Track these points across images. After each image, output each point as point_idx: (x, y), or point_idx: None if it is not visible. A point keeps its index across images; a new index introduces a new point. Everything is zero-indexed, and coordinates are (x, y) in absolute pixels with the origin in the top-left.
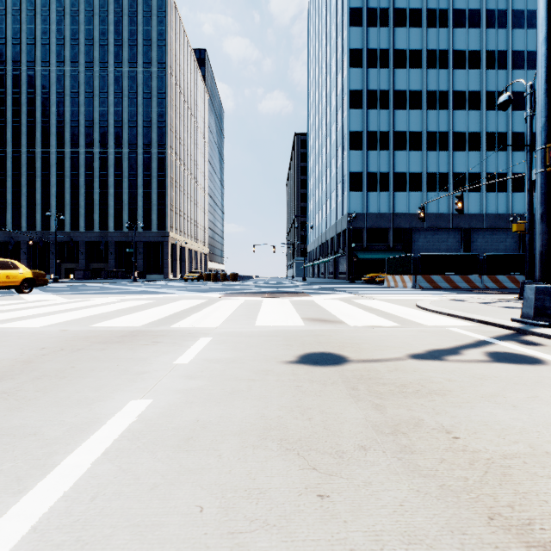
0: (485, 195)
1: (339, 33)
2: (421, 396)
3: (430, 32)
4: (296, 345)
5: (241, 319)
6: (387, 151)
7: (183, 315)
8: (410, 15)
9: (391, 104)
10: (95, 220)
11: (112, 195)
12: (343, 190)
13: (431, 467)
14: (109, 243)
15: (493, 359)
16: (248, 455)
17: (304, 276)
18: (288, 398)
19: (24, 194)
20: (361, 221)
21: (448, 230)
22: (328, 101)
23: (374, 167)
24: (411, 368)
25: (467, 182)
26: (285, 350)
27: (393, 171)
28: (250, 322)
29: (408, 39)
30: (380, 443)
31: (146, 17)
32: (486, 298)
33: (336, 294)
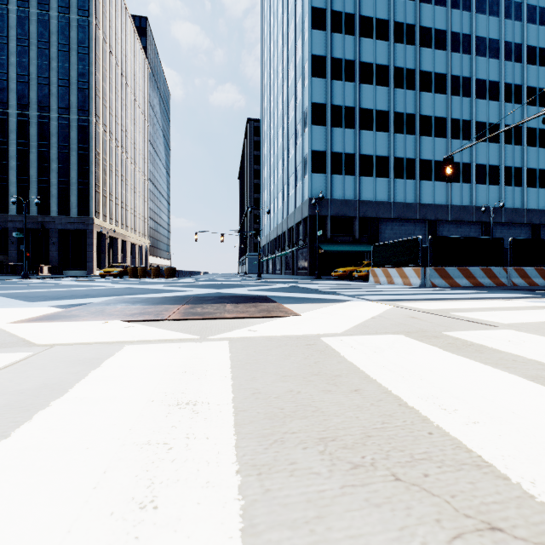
0: (450, 185)
1: None
2: None
3: (397, 2)
4: None
5: None
6: (353, 130)
7: None
8: None
9: (357, 77)
10: None
11: (14, 169)
12: (304, 172)
13: None
14: (10, 229)
15: None
16: None
17: (259, 271)
18: None
19: None
20: (324, 208)
21: (415, 221)
22: (285, 75)
23: (339, 146)
24: None
25: (434, 171)
26: None
27: (359, 153)
28: None
29: (375, 6)
30: None
31: None
32: None
33: (344, 304)
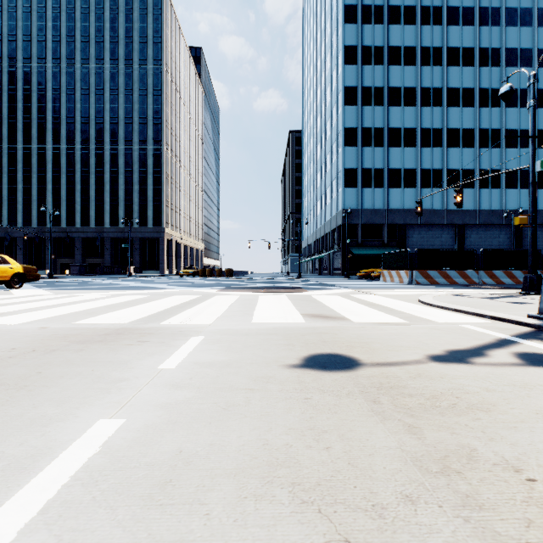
0: (478, 192)
1: (334, 30)
2: (461, 412)
3: (424, 29)
4: (299, 345)
5: (237, 316)
6: (382, 148)
7: (175, 311)
8: (404, 12)
9: (385, 101)
10: (91, 216)
11: (108, 192)
12: (338, 186)
13: (518, 537)
14: (105, 239)
15: (527, 362)
16: (248, 514)
17: (299, 272)
18: (297, 415)
19: (20, 190)
20: (355, 217)
21: (442, 226)
22: (323, 98)
23: (369, 163)
24: (437, 374)
25: (461, 179)
26: (287, 351)
27: (388, 168)
28: (247, 318)
29: (402, 36)
30: (430, 491)
31: (142, 14)
32: (488, 293)
33: (333, 290)
